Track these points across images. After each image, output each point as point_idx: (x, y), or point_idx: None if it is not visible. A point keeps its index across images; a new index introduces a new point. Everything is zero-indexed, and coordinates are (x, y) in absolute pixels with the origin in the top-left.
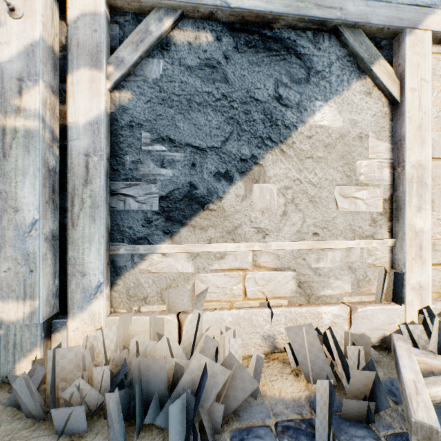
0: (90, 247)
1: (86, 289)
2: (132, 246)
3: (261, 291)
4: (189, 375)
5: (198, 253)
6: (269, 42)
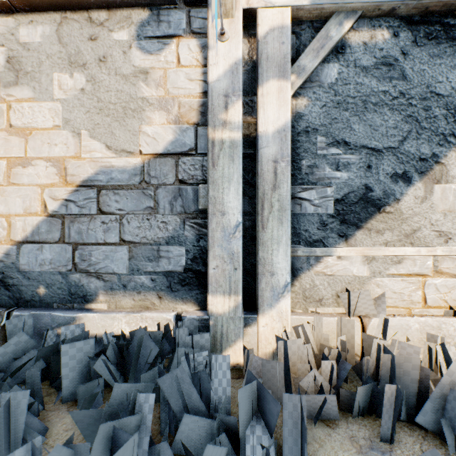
0: (278, 249)
1: (274, 287)
2: (308, 248)
3: (443, 299)
4: (449, 377)
5: (373, 256)
6: (452, 31)
